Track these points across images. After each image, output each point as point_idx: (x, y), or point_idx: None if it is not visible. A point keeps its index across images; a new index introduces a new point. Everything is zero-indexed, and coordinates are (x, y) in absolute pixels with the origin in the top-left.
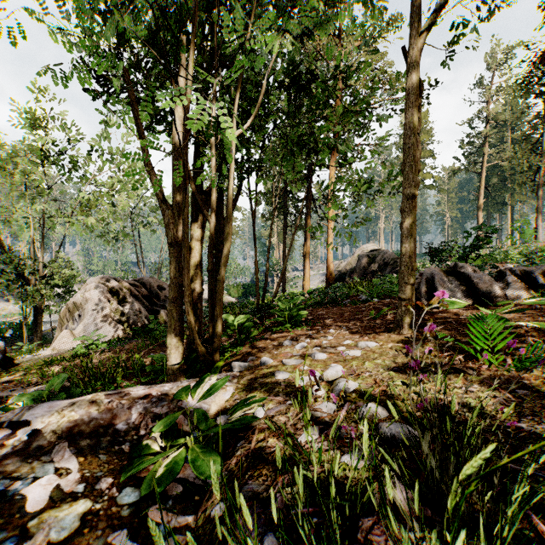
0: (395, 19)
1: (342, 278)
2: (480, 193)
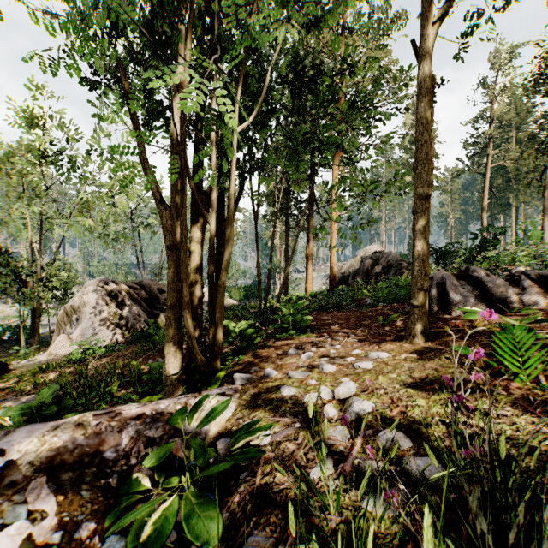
0: (400, 15)
1: (345, 280)
2: (485, 194)
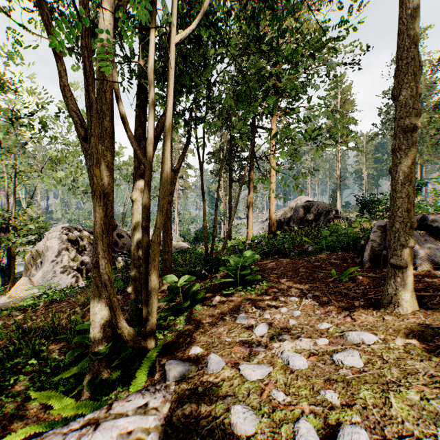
0: None
1: (280, 225)
2: None
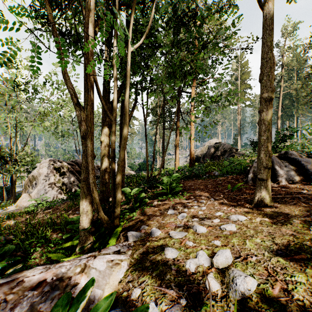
0: None
1: (198, 159)
2: (279, 109)
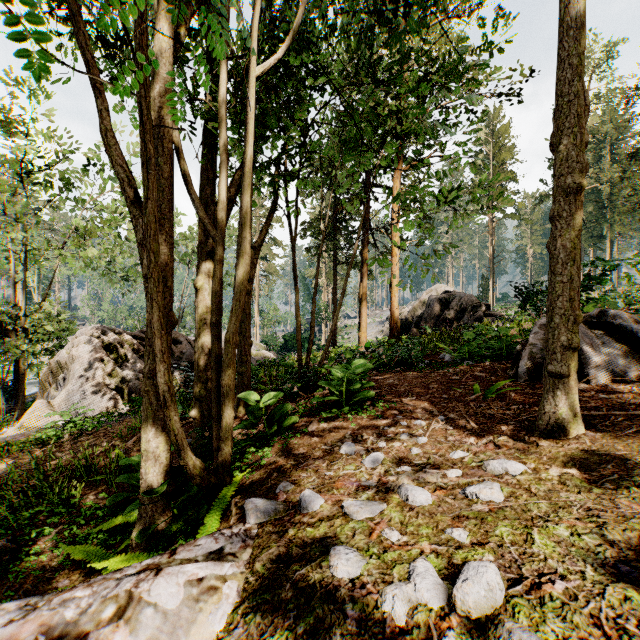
0: None
1: (407, 327)
2: None
